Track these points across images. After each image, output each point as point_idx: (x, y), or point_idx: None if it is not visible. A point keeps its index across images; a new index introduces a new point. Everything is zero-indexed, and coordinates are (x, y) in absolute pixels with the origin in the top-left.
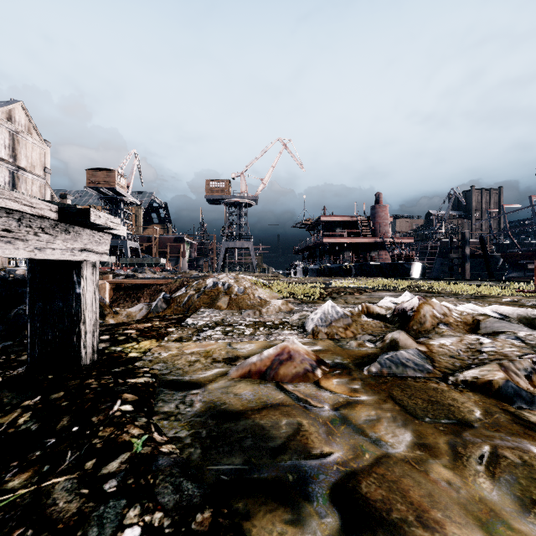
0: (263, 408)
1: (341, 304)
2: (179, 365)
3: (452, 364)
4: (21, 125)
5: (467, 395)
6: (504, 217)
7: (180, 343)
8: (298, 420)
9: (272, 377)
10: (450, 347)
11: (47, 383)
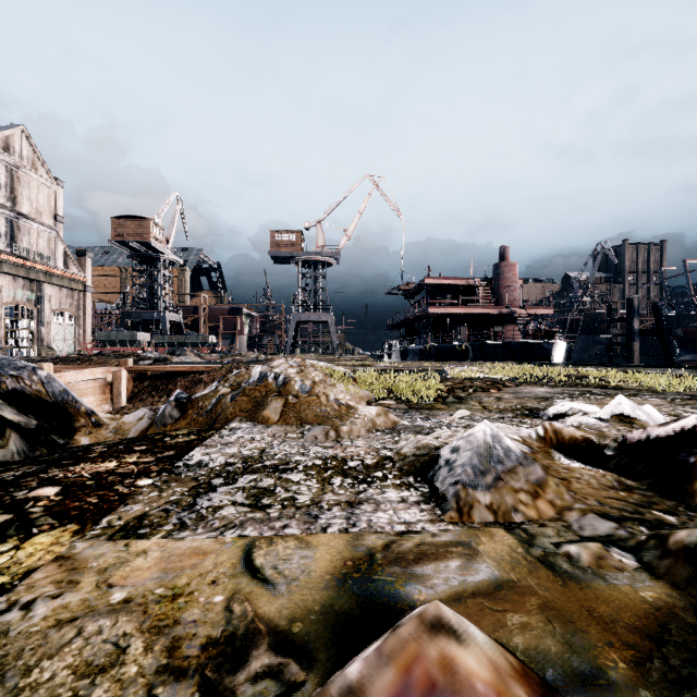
0: None
1: (478, 411)
2: None
3: None
4: (22, 157)
5: None
6: (687, 277)
7: (124, 546)
8: None
9: None
10: None
11: None
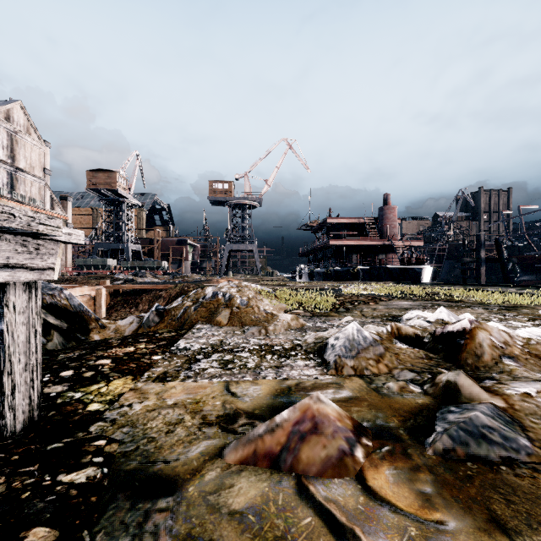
0: None
1: (358, 318)
2: (152, 432)
3: None
4: (19, 125)
5: None
6: (520, 218)
7: (162, 384)
8: None
9: (290, 465)
10: (537, 401)
11: None
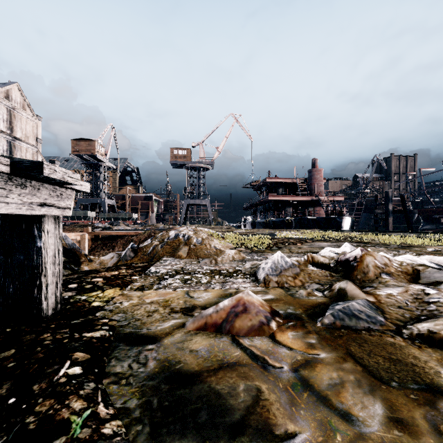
0: (219, 368)
1: (286, 253)
2: (138, 316)
3: (402, 315)
4: (17, 102)
5: (427, 352)
6: (421, 178)
7: (141, 292)
8: (257, 384)
9: (228, 330)
10: (397, 298)
11: (2, 337)
